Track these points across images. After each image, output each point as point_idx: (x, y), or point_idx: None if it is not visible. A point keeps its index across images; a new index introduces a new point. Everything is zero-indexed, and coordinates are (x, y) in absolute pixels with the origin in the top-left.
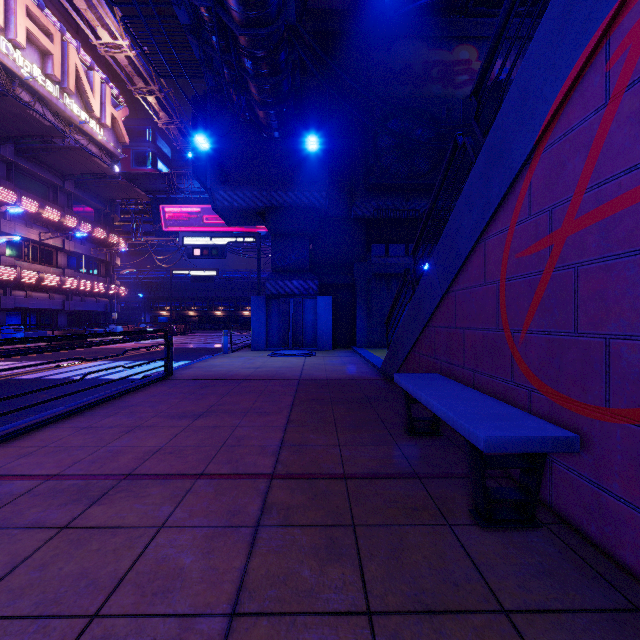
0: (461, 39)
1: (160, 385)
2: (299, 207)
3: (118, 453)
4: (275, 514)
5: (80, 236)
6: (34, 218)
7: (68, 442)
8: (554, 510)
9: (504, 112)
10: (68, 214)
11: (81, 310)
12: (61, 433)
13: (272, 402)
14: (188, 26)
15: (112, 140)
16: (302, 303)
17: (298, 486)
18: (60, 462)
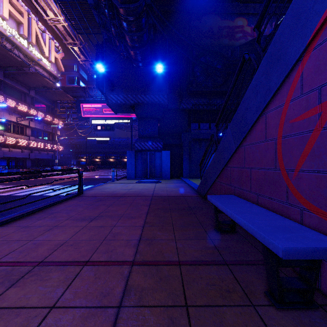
0: (238, 14)
1: (74, 199)
2: (152, 103)
3: (39, 245)
4: (132, 295)
5: (38, 119)
6: (13, 110)
7: (11, 237)
8: (323, 292)
9: (281, 30)
10: (32, 108)
11: (39, 158)
12: (8, 231)
13: (136, 210)
14: (92, 4)
15: (55, 69)
16: (154, 154)
17: (149, 271)
18: (1, 252)
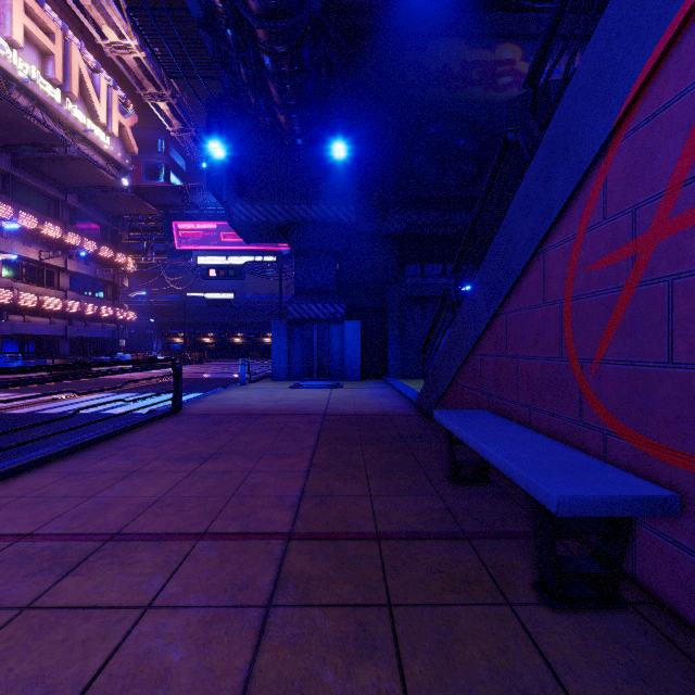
0: (504, 37)
1: (166, 421)
2: (325, 222)
3: (107, 505)
4: (291, 589)
5: (84, 255)
6: (33, 235)
7: (50, 491)
8: (639, 583)
9: (570, 95)
10: (71, 231)
11: (85, 337)
12: (44, 480)
13: (293, 441)
14: (200, 19)
15: (120, 150)
16: (328, 329)
17: (321, 550)
18: (36, 517)
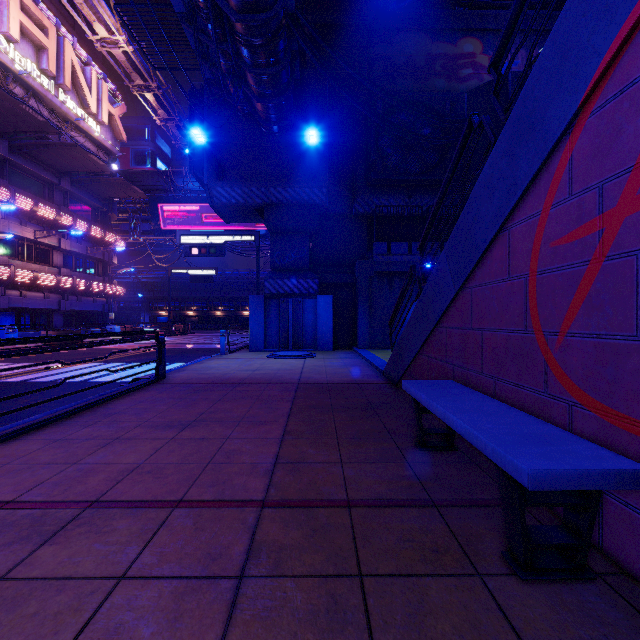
0: (465, 32)
1: (150, 389)
2: (299, 204)
3: (88, 472)
4: (264, 558)
5: (76, 235)
6: (29, 216)
7: (35, 458)
8: (606, 553)
9: (535, 76)
10: (64, 212)
11: (77, 310)
12: (30, 447)
13: (268, 409)
14: (183, 14)
15: (109, 137)
16: (302, 303)
17: (293, 517)
18: (19, 484)
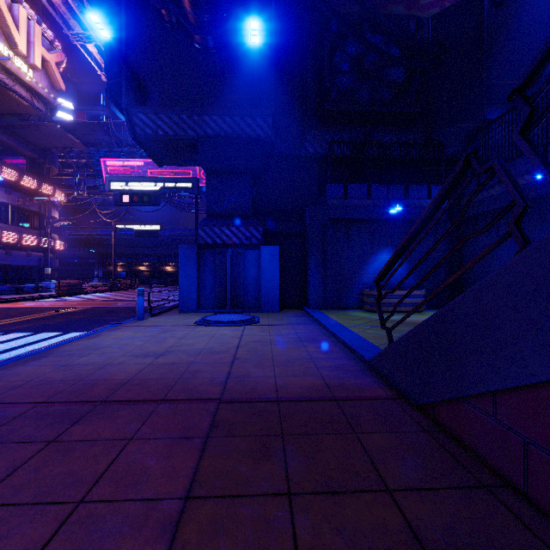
0: None
1: None
2: (239, 138)
3: None
4: None
5: (5, 184)
6: None
7: None
8: None
9: None
10: None
11: (7, 264)
12: None
13: None
14: None
15: (45, 85)
16: (243, 254)
17: None
18: None
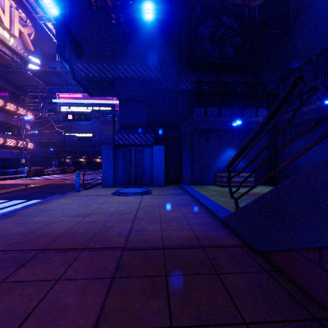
0: None
1: None
2: (140, 79)
3: None
4: None
5: None
6: None
7: None
8: None
9: None
10: None
11: None
12: None
13: None
14: None
15: (21, 47)
16: (142, 151)
17: None
18: None
